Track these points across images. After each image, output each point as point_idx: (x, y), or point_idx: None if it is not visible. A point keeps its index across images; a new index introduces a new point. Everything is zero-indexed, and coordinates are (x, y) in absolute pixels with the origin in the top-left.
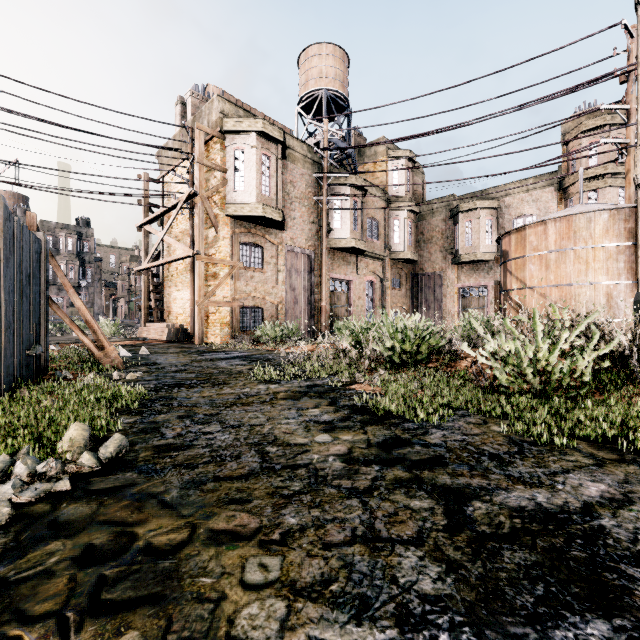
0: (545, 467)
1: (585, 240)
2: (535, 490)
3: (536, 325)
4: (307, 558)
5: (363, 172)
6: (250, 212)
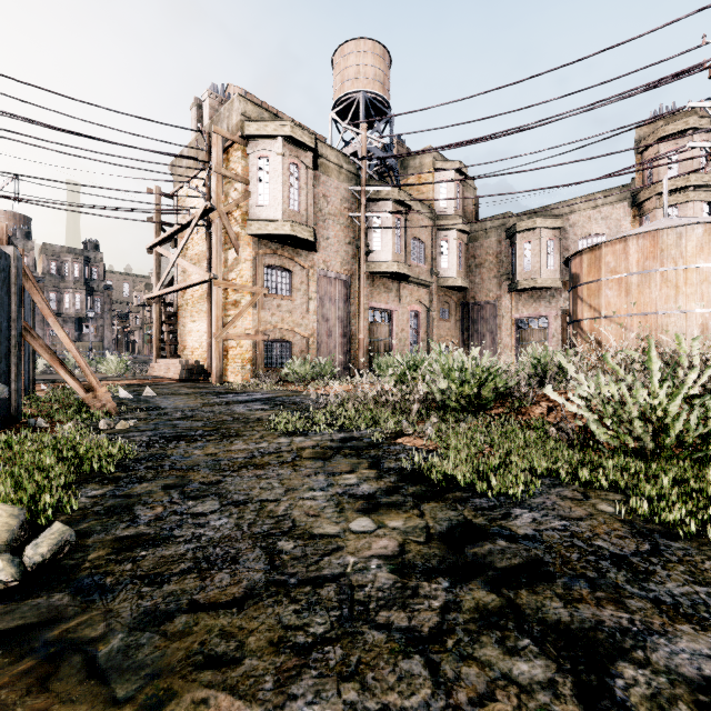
0: (707, 583)
1: (674, 260)
2: None
3: (651, 362)
4: None
5: (407, 185)
6: (276, 230)
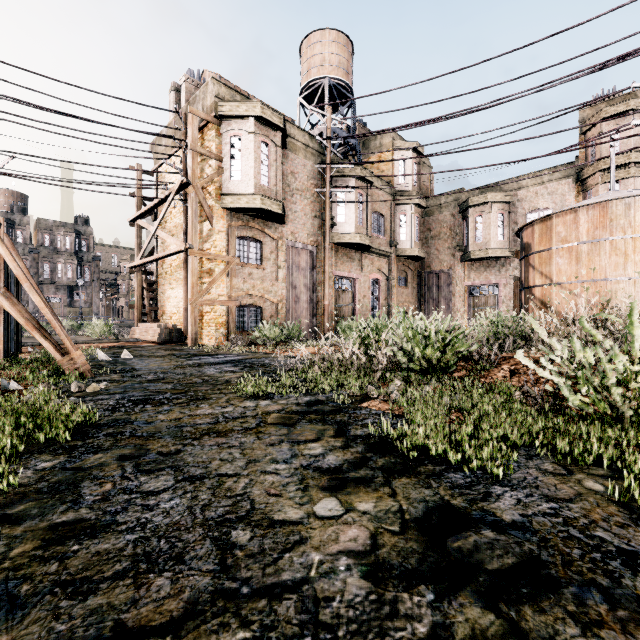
0: None
1: (623, 229)
2: None
3: (633, 326)
4: None
5: (369, 162)
6: (247, 203)
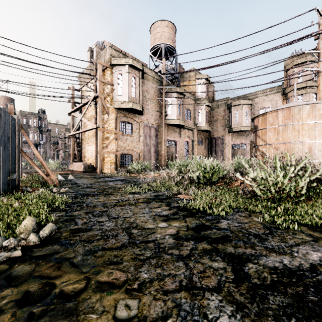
0: (286, 242)
1: (297, 120)
2: (282, 256)
3: (276, 163)
4: (153, 301)
5: (183, 85)
6: (125, 106)
